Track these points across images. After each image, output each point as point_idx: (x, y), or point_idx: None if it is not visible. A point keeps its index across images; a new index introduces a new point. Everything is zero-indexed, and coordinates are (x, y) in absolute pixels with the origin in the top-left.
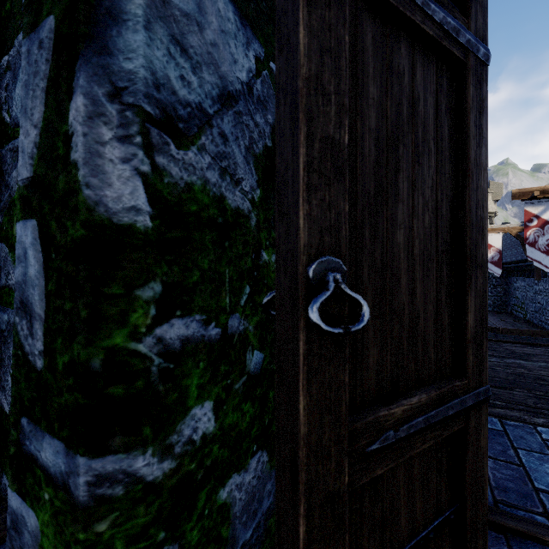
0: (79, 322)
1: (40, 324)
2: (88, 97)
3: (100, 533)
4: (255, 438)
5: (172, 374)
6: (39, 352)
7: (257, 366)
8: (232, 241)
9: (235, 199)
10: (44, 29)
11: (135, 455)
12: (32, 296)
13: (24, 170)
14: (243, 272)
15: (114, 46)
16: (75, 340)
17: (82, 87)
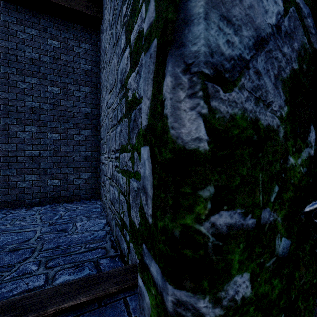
0: (168, 206)
1: (150, 200)
2: (173, 76)
3: None
4: (282, 308)
5: (221, 249)
6: (149, 214)
7: (285, 250)
8: (263, 152)
9: (266, 119)
10: (152, 47)
11: (198, 297)
12: (147, 185)
13: (144, 121)
14: (272, 175)
15: (186, 40)
16: (166, 216)
17: (170, 71)
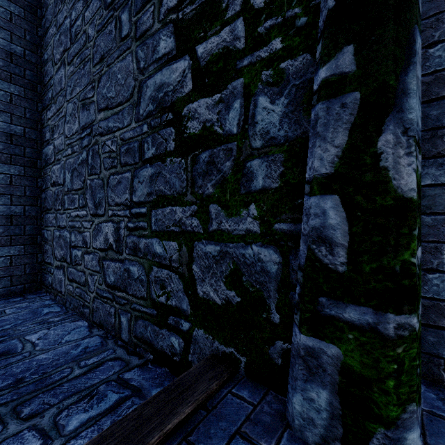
0: (389, 247)
1: (343, 249)
2: (394, 135)
3: (399, 353)
4: None
5: (418, 277)
6: (341, 263)
7: None
8: None
9: None
10: (347, 98)
11: (413, 316)
12: (332, 234)
13: (322, 169)
14: None
15: (404, 107)
16: (385, 256)
17: (392, 130)
